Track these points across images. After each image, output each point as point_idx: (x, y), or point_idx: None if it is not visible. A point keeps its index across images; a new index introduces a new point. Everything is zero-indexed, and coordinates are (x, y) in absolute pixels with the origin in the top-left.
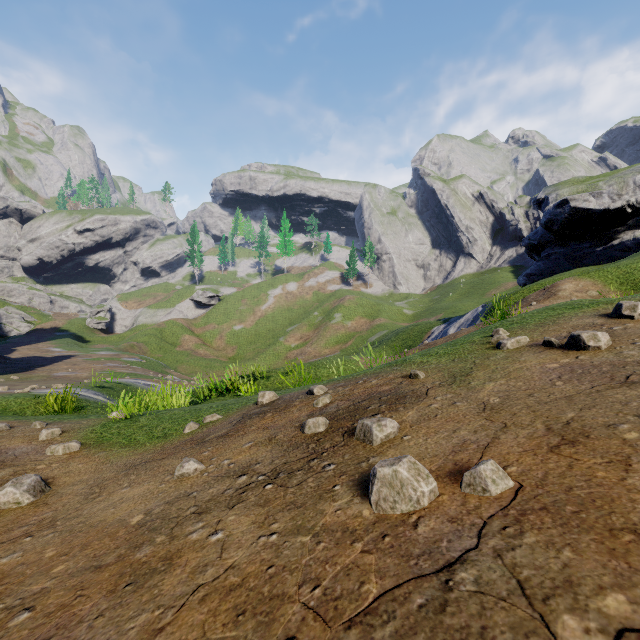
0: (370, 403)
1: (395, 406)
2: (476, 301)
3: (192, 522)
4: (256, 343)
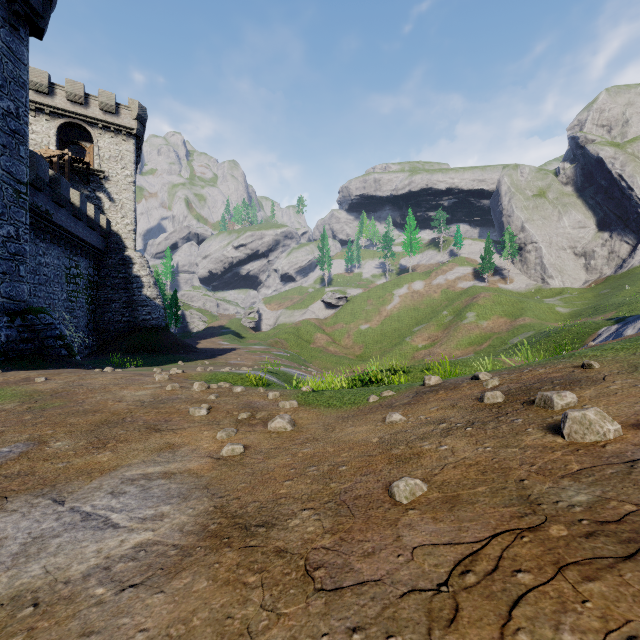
0: (542, 385)
1: (570, 387)
2: None
3: (419, 442)
4: (382, 342)
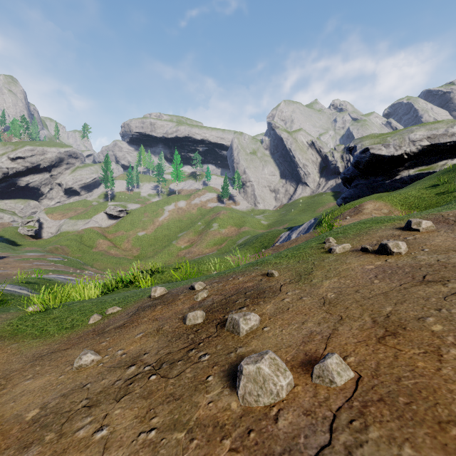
0: (238, 297)
1: (257, 300)
2: (310, 215)
3: (82, 417)
4: (155, 245)
